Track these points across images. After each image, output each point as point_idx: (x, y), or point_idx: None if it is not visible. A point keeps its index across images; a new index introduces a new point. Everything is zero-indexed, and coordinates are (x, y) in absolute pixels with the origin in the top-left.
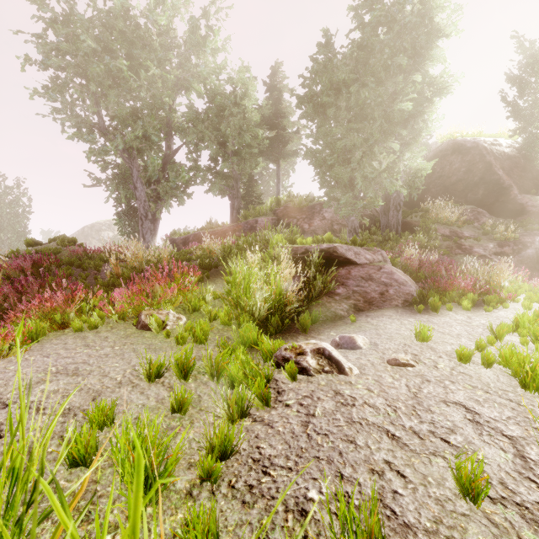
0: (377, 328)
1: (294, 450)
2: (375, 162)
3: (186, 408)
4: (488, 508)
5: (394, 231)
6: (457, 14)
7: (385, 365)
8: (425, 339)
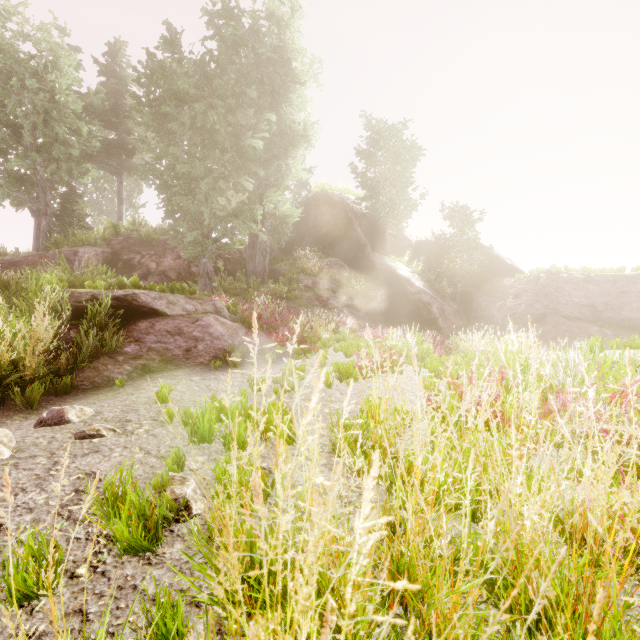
0: (137, 392)
1: None
2: (221, 199)
3: None
4: None
5: (261, 278)
6: (318, 67)
7: (67, 441)
8: (166, 401)
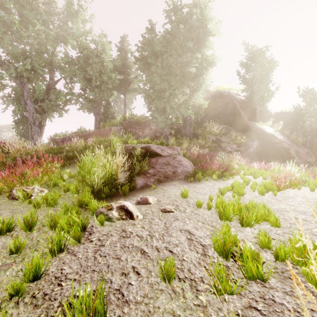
0: (165, 191)
1: (83, 268)
2: (176, 99)
3: (21, 250)
4: (176, 284)
5: (189, 137)
6: (219, 25)
7: (159, 213)
8: (186, 197)
